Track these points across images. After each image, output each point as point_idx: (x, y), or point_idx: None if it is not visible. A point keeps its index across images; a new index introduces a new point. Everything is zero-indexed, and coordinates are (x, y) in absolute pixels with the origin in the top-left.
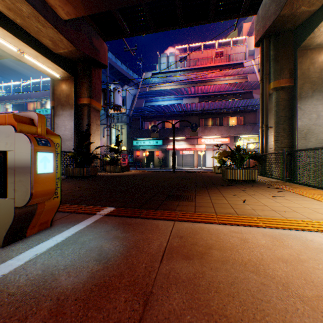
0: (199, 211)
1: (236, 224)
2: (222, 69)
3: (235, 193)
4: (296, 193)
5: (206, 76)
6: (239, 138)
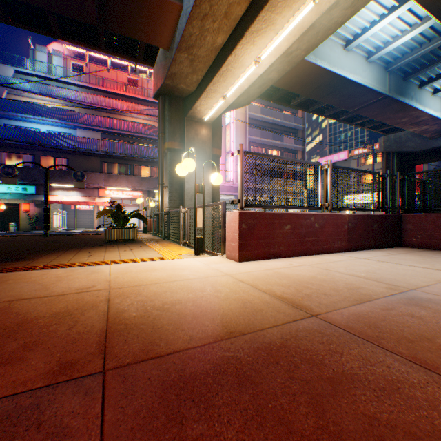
0: (30, 265)
1: (53, 268)
2: (136, 104)
3: (94, 251)
4: (151, 246)
5: (115, 106)
6: (155, 193)
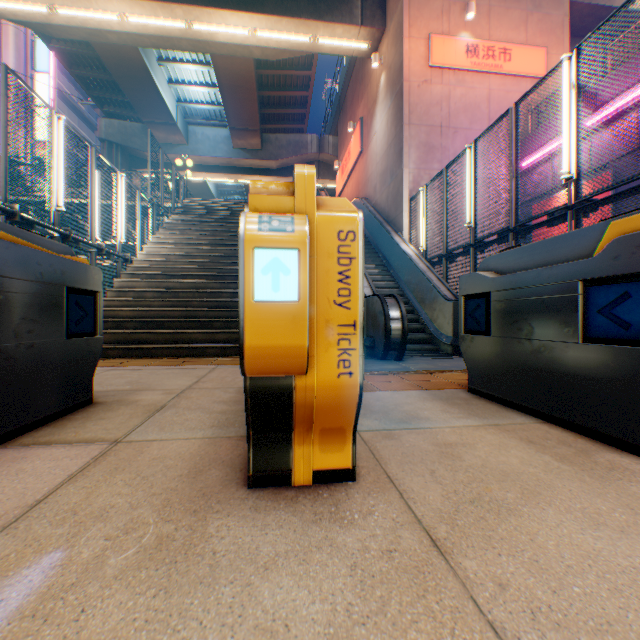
0: None
1: None
2: None
3: None
4: None
5: None
6: None
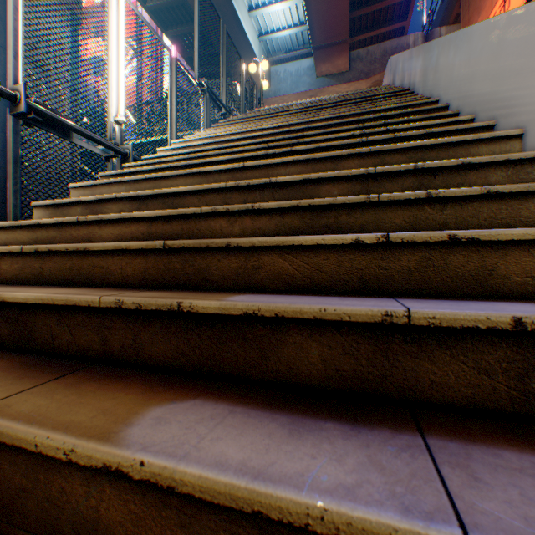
0: None
1: None
2: None
3: None
4: None
5: None
6: None
